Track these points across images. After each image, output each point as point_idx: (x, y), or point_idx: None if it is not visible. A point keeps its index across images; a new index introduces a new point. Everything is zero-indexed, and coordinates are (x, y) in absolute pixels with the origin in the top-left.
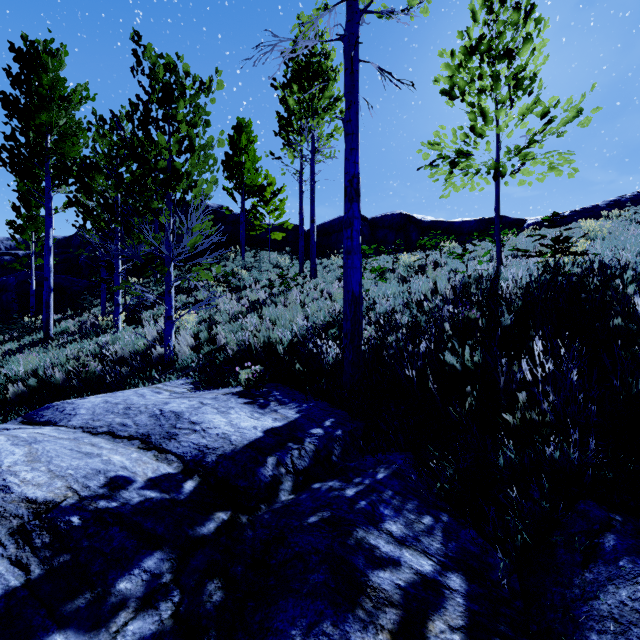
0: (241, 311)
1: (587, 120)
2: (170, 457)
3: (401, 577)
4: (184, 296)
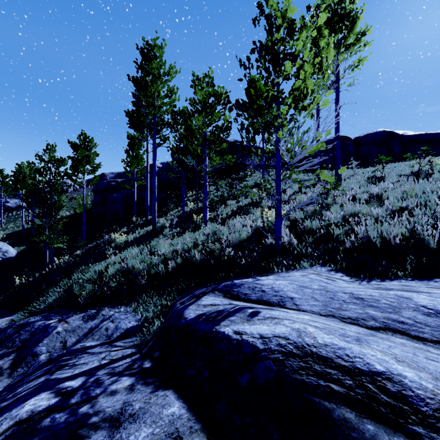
0: (313, 210)
1: None
2: None
3: None
4: (234, 201)
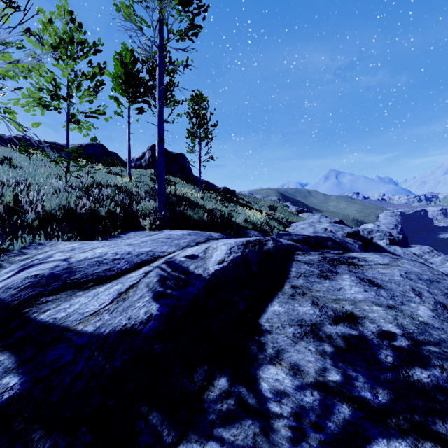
0: None
1: (108, 119)
2: (223, 239)
3: None
4: None
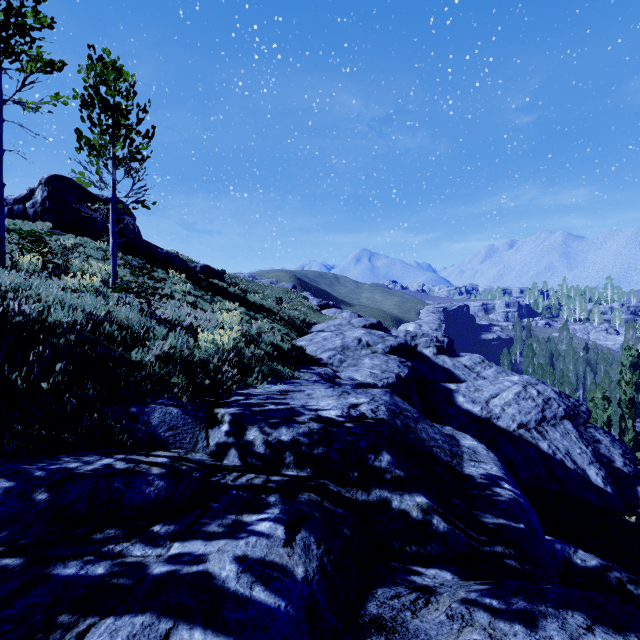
0: None
1: None
2: None
3: (120, 463)
4: None
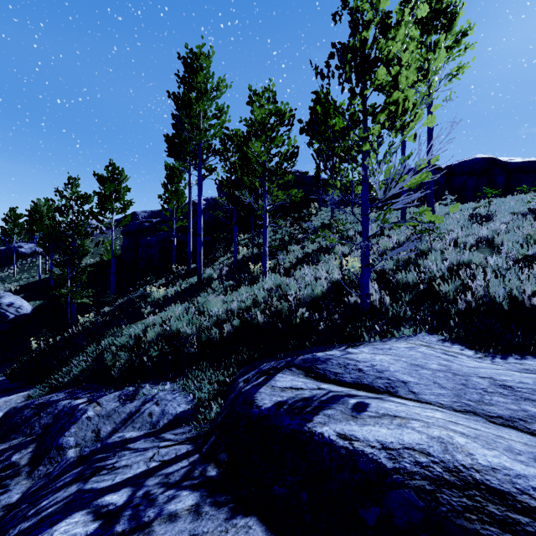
0: (406, 258)
1: None
2: None
3: None
4: (298, 246)
